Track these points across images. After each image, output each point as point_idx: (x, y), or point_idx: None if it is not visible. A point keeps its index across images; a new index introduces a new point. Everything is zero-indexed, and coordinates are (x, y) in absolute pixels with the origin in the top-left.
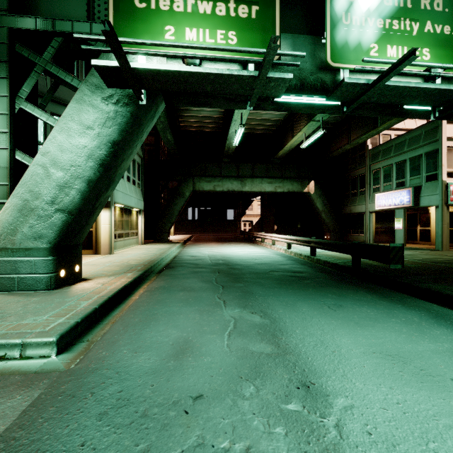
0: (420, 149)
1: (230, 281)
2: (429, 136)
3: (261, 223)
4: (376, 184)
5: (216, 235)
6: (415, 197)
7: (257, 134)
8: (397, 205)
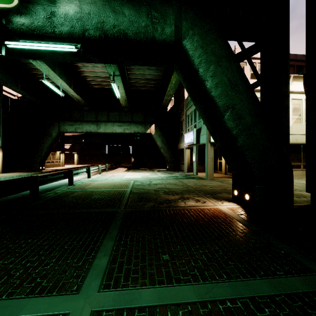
0: None
1: None
2: None
3: None
4: (188, 126)
5: None
6: (198, 136)
7: (109, 88)
8: (190, 143)
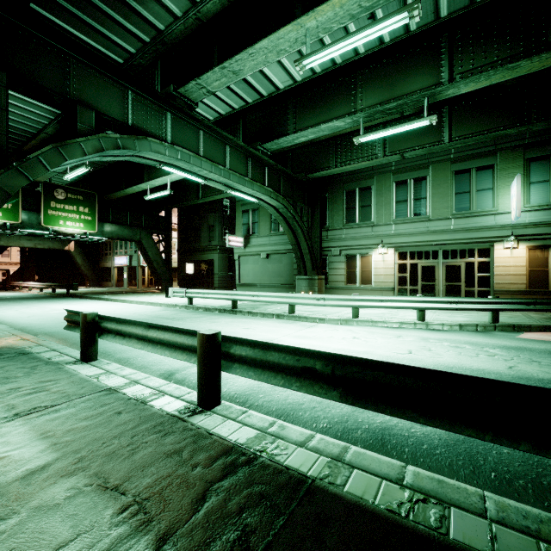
0: None
1: None
2: None
3: (21, 273)
4: (117, 250)
5: None
6: (131, 261)
7: None
8: (123, 264)
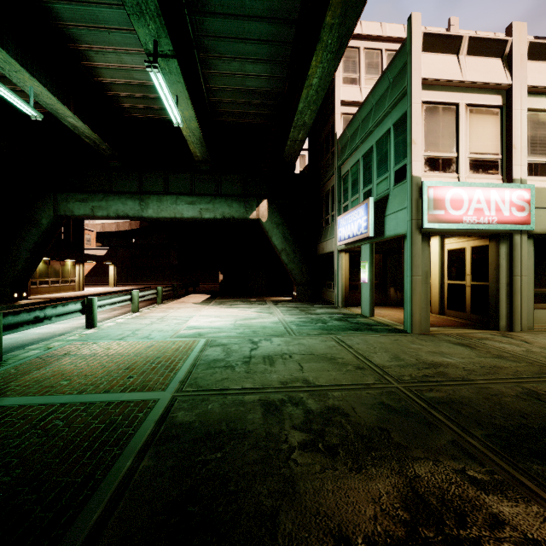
0: (387, 119)
1: None
2: (397, 85)
3: None
4: (345, 200)
5: None
6: (379, 219)
7: (168, 120)
8: (355, 236)
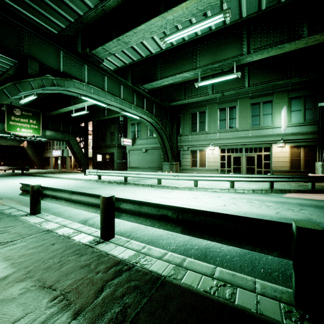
0: None
1: None
2: None
3: None
4: (54, 146)
5: None
6: (63, 153)
7: None
8: (58, 155)
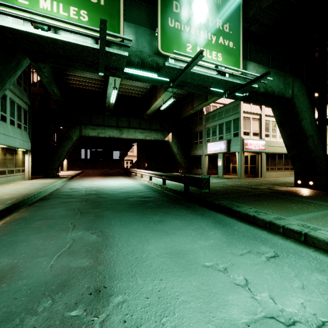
0: (230, 117)
1: (91, 208)
2: (235, 109)
3: (137, 161)
4: (208, 137)
5: (103, 170)
6: (228, 146)
7: (132, 96)
8: (219, 151)
